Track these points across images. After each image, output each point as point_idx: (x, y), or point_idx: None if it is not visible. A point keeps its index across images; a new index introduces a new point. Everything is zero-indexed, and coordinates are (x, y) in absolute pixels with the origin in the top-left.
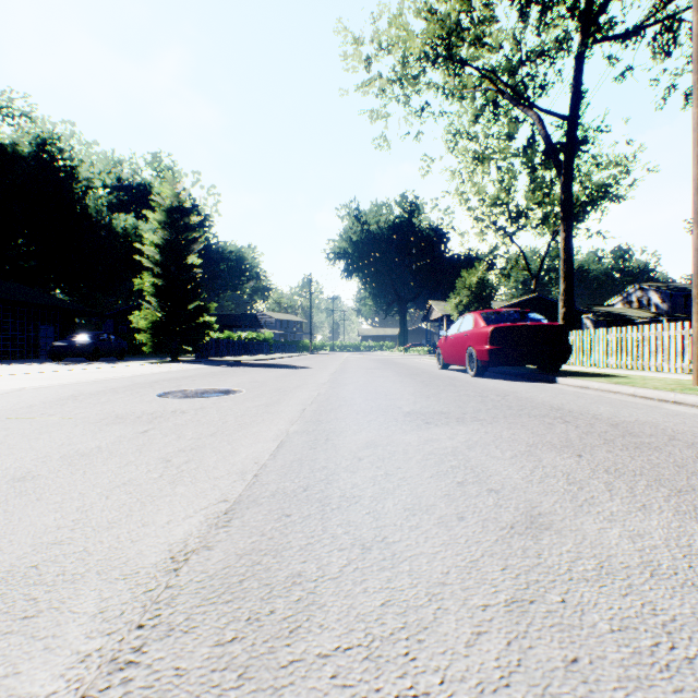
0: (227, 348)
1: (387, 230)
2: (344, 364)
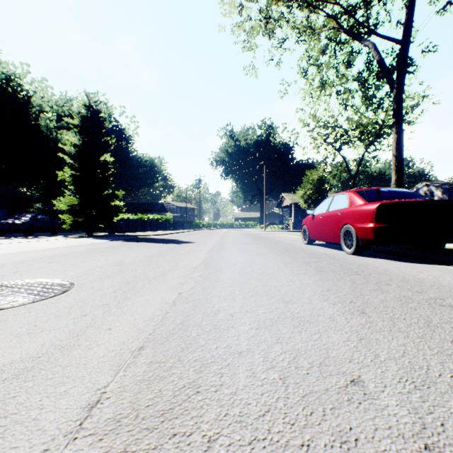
0: (136, 226)
1: (252, 145)
2: (221, 239)
